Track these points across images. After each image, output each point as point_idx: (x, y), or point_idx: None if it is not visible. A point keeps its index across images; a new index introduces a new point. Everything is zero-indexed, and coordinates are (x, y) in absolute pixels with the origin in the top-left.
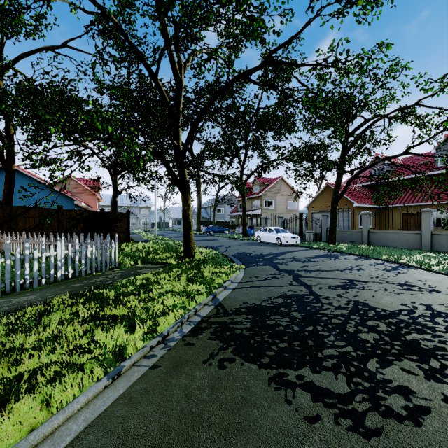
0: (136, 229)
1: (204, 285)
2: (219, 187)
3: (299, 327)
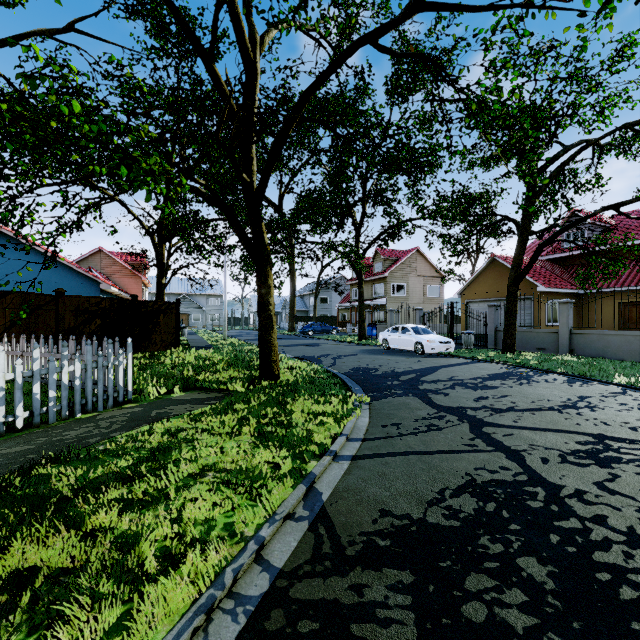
0: (201, 328)
1: (289, 448)
2: (322, 266)
3: None
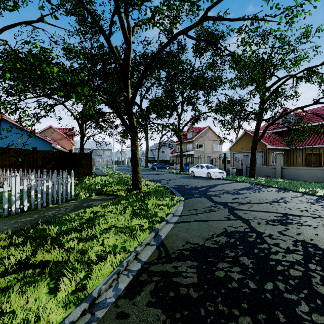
0: (101, 166)
1: (147, 219)
2: (162, 135)
3: (256, 284)
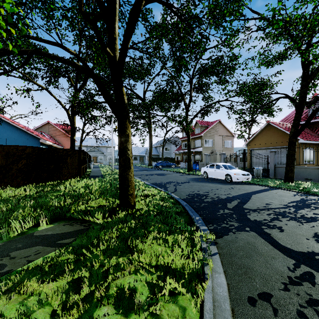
0: (103, 164)
1: None
2: (166, 131)
3: None
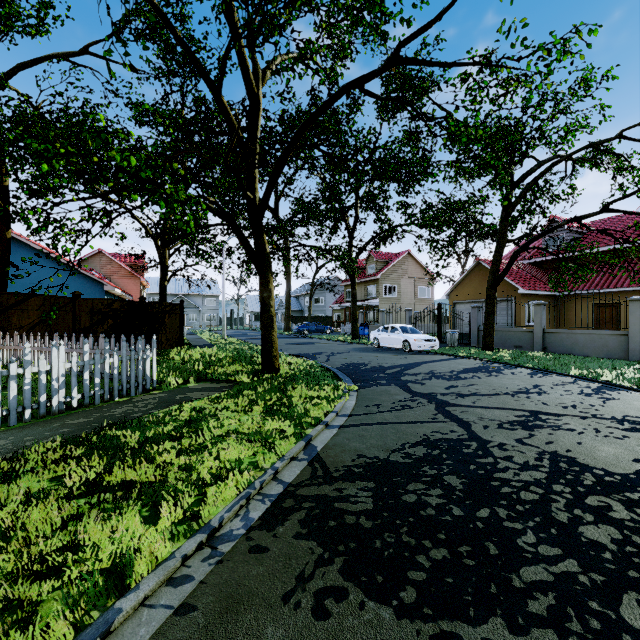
0: (198, 328)
1: (291, 420)
2: (317, 267)
3: (464, 511)
